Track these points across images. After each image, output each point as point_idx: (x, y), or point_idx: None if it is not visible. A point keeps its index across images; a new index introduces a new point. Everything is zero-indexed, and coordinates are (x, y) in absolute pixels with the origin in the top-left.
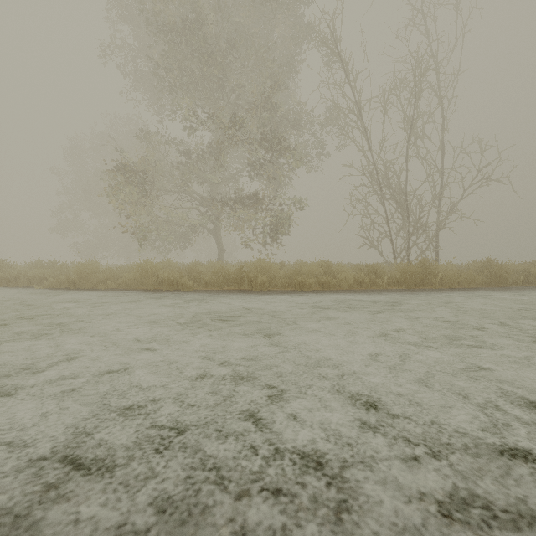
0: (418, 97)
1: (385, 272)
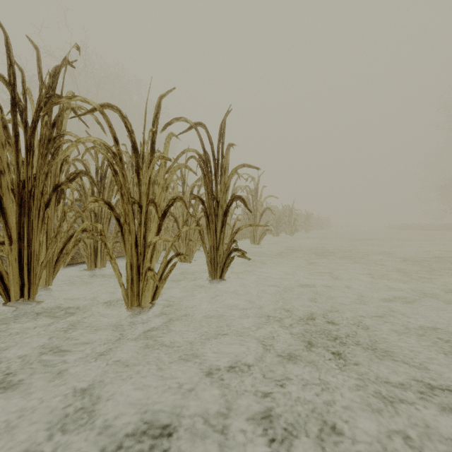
0: None
1: None
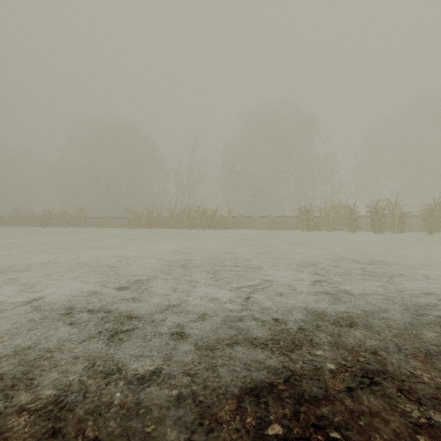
0: None
1: None
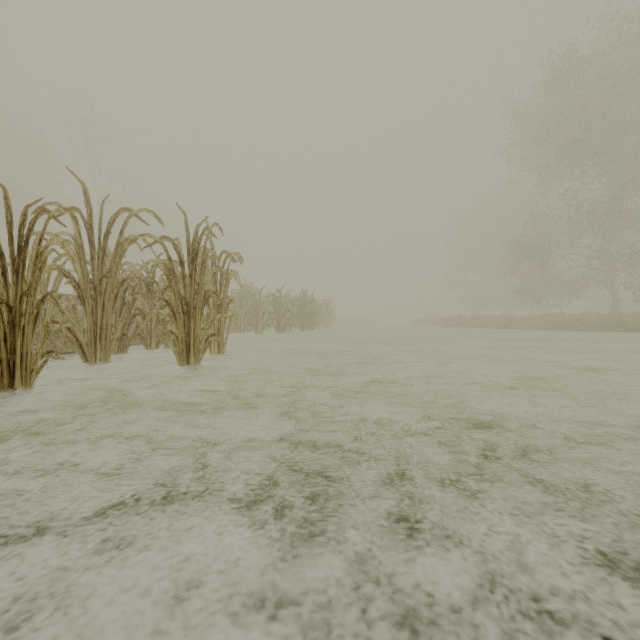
0: None
1: None
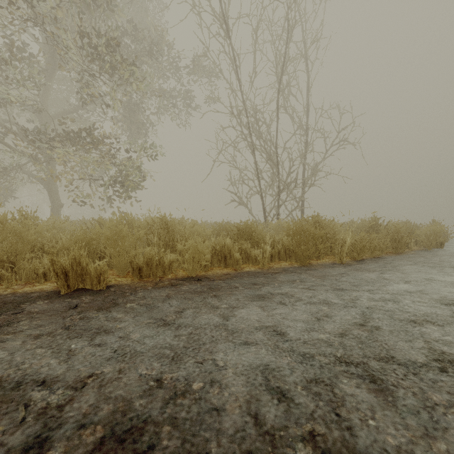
0: (291, 29)
1: (265, 236)
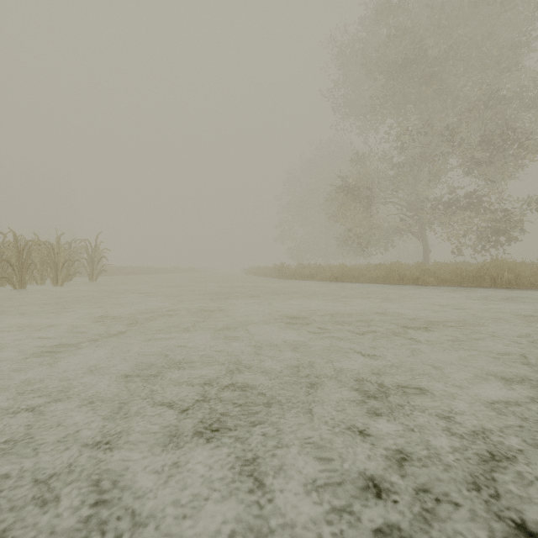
0: None
1: None
